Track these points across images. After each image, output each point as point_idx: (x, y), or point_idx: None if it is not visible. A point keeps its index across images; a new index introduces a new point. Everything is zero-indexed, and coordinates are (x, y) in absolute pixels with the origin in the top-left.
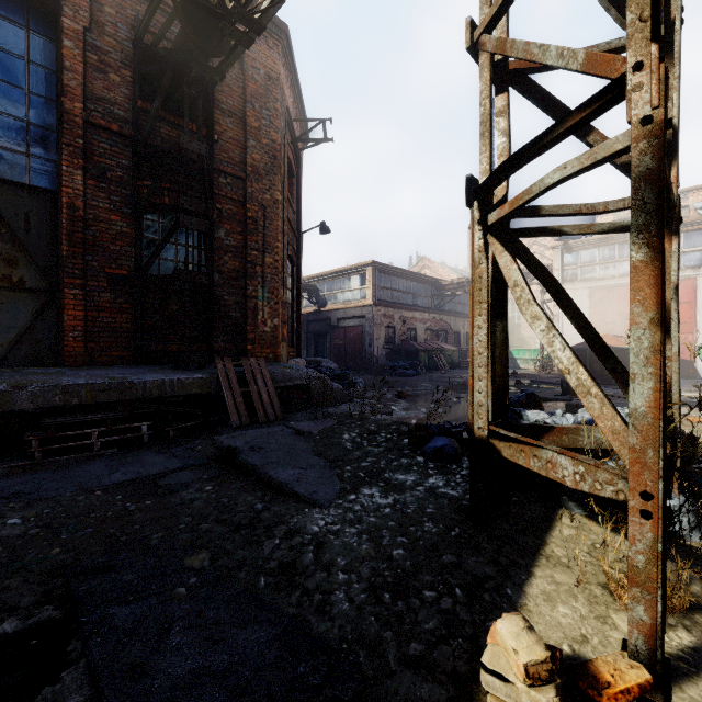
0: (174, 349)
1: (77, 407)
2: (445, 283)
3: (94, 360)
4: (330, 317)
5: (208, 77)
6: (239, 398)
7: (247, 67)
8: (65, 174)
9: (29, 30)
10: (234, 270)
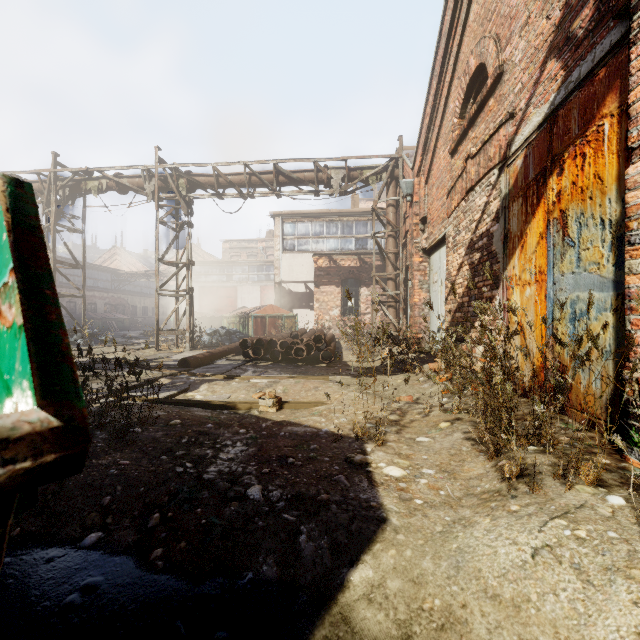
0: None
1: None
2: (123, 273)
3: None
4: None
5: None
6: None
7: None
8: None
9: None
10: None
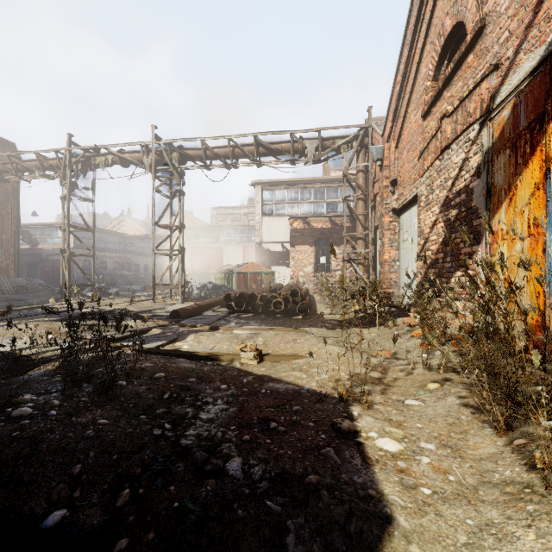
0: None
1: None
2: (128, 236)
3: None
4: (41, 253)
5: None
6: None
7: None
8: None
9: None
10: None
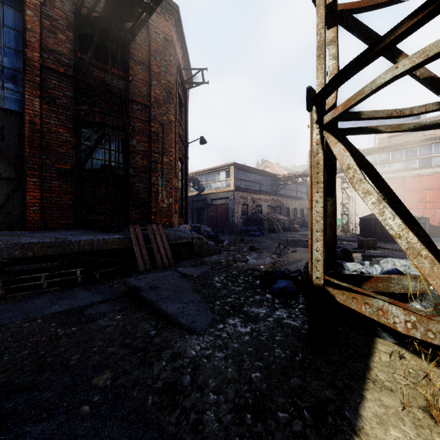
0: (102, 218)
1: (33, 258)
2: (280, 177)
3: (48, 226)
4: (207, 198)
5: (124, 36)
6: (144, 251)
7: (151, 32)
8: (27, 101)
9: (3, 4)
10: (142, 166)
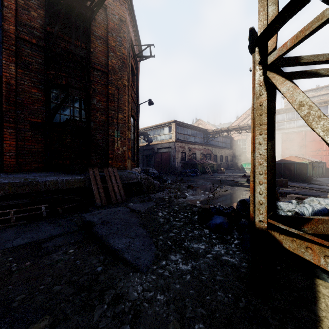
0: (68, 163)
1: (6, 196)
2: (210, 131)
3: (22, 168)
4: (154, 148)
5: (85, 12)
6: (101, 190)
7: (109, 13)
8: (4, 65)
9: None
10: (101, 121)
